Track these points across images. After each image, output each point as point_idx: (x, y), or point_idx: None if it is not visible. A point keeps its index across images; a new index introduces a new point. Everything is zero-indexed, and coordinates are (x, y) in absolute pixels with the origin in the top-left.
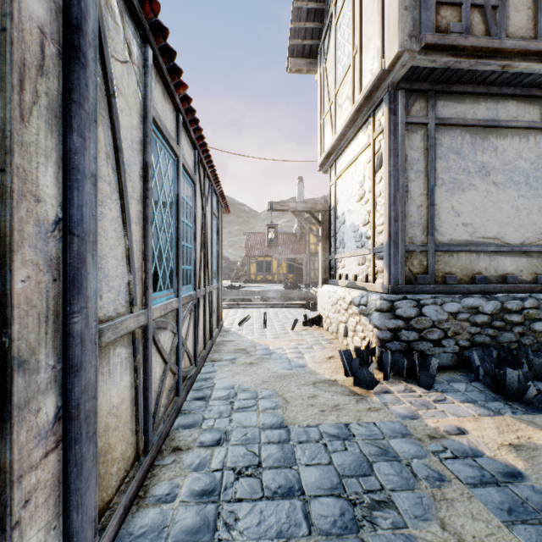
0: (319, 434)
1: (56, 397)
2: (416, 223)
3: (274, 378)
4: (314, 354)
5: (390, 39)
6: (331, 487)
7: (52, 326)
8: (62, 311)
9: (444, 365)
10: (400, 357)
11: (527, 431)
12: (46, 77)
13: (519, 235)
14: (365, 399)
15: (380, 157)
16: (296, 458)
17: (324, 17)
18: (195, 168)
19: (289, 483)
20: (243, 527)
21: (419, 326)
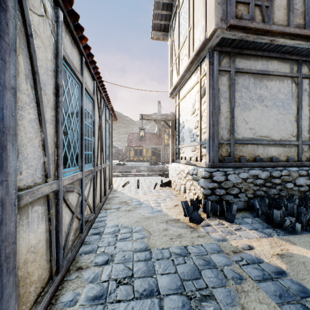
0: (169, 253)
1: None
2: (224, 127)
3: (143, 219)
4: (167, 203)
5: (210, 21)
6: (176, 288)
7: None
8: None
9: (239, 208)
10: (216, 205)
11: (286, 245)
12: None
13: (279, 135)
14: (196, 230)
15: (204, 89)
16: (155, 270)
17: (172, 8)
18: (94, 91)
19: (150, 287)
20: None
21: (226, 186)
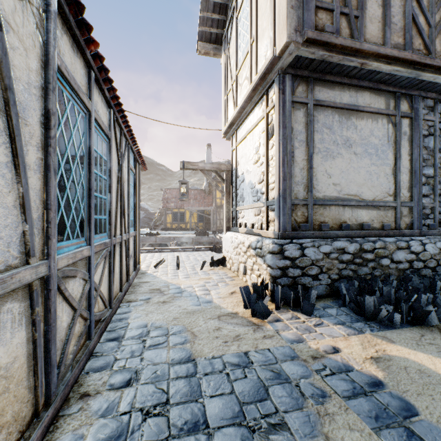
0: (223, 364)
1: None
2: (299, 182)
3: (184, 314)
4: (219, 290)
5: (280, 31)
6: (233, 416)
7: None
8: None
9: (320, 294)
10: (288, 290)
11: (382, 345)
12: None
13: (371, 194)
14: (261, 328)
15: (272, 127)
16: (202, 391)
17: (228, 11)
18: (110, 125)
19: (194, 417)
20: None
21: (302, 264)
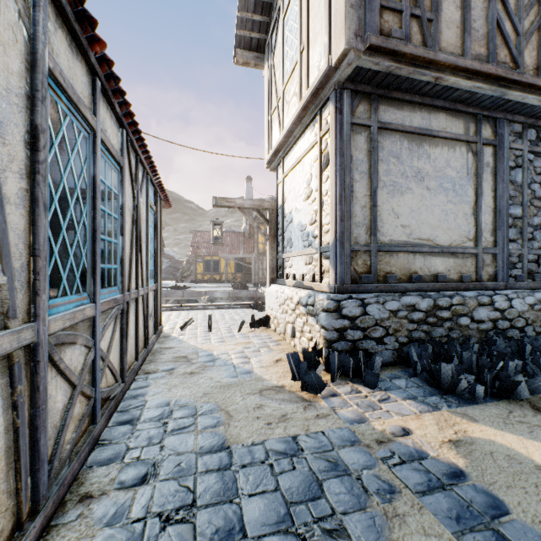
0: (265, 452)
1: None
2: (360, 223)
3: (217, 388)
4: (261, 358)
5: (337, 35)
6: (278, 521)
7: None
8: None
9: (386, 362)
10: (347, 357)
11: (462, 424)
12: None
13: (448, 238)
14: (313, 405)
15: (327, 155)
16: (239, 488)
17: (272, 12)
18: (122, 149)
19: (228, 523)
20: None
21: (364, 325)
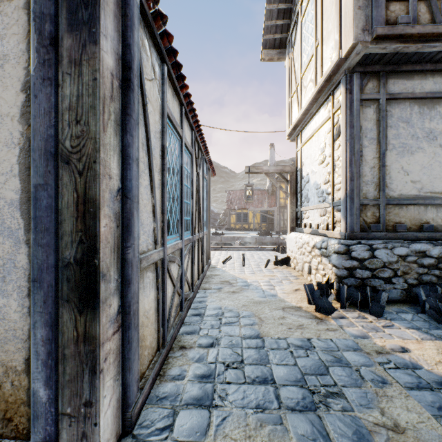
0: (287, 344)
1: (118, 299)
2: (369, 181)
3: (252, 303)
4: (283, 287)
5: (346, 33)
6: (296, 380)
7: (116, 255)
8: (121, 246)
9: (394, 299)
10: (355, 291)
11: None
12: (113, 102)
13: None
14: (324, 322)
15: (338, 128)
16: (269, 359)
17: (292, 14)
18: (192, 144)
19: (264, 375)
20: (232, 399)
21: (372, 266)
